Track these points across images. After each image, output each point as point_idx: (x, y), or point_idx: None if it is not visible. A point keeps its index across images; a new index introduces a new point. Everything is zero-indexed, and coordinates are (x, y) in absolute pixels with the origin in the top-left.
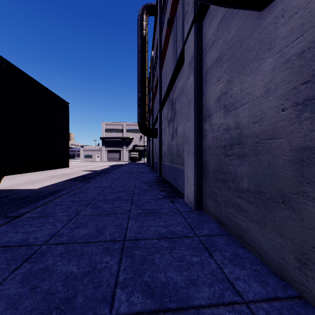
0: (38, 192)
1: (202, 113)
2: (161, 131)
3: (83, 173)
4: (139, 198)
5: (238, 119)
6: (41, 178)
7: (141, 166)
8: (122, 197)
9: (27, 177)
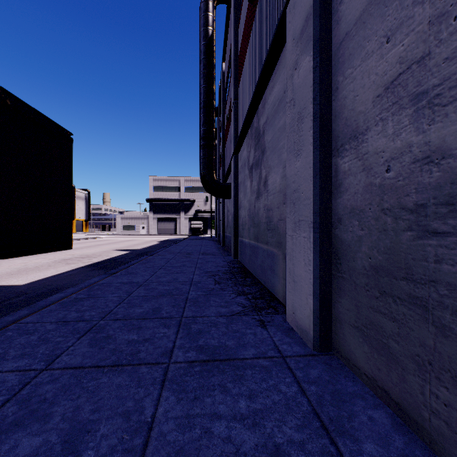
0: (19, 293)
1: (331, 135)
2: (237, 187)
3: (114, 254)
4: (196, 312)
5: None
6: (43, 263)
7: (207, 243)
8: (162, 309)
9: (21, 262)
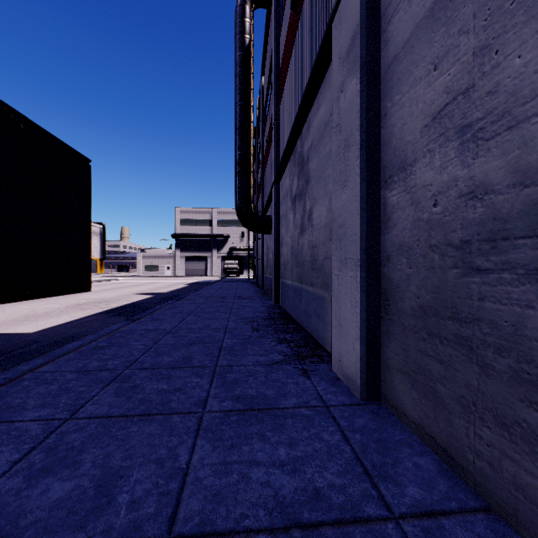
0: (29, 342)
1: (379, 165)
2: (278, 221)
3: (136, 299)
4: (231, 361)
5: (534, 155)
6: (53, 309)
7: (243, 285)
8: (194, 358)
9: (28, 308)
